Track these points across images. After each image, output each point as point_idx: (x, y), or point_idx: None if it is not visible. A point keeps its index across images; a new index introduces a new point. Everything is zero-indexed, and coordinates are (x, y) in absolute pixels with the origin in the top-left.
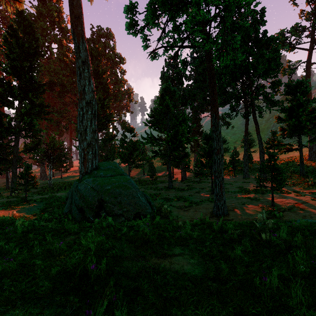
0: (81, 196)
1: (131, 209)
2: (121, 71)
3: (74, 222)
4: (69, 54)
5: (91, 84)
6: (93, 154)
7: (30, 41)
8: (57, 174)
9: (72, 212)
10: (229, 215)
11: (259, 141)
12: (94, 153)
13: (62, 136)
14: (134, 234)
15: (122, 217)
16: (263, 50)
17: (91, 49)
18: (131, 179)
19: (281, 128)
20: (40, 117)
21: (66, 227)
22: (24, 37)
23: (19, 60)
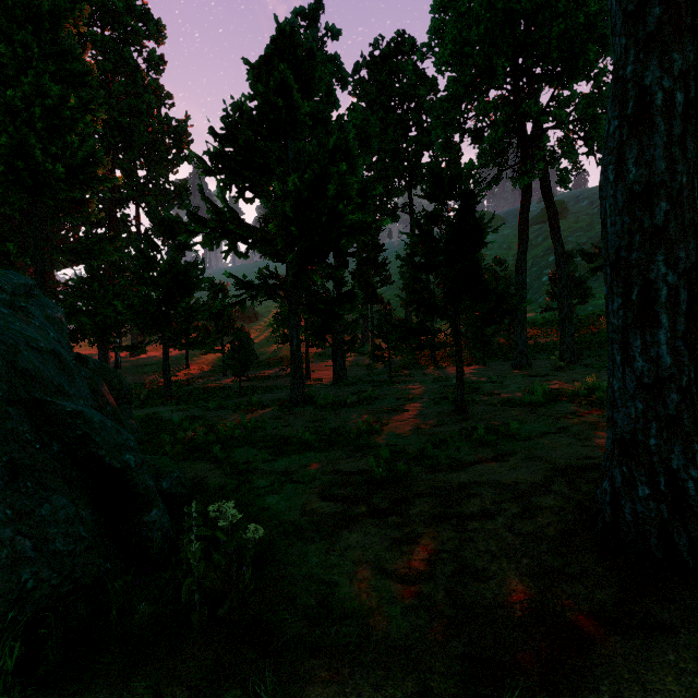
0: None
1: None
2: (151, 59)
3: None
4: None
5: None
6: None
7: None
8: None
9: None
10: None
11: (559, 257)
12: None
13: None
14: None
15: None
16: None
17: None
18: None
19: None
20: None
21: None
22: None
23: None
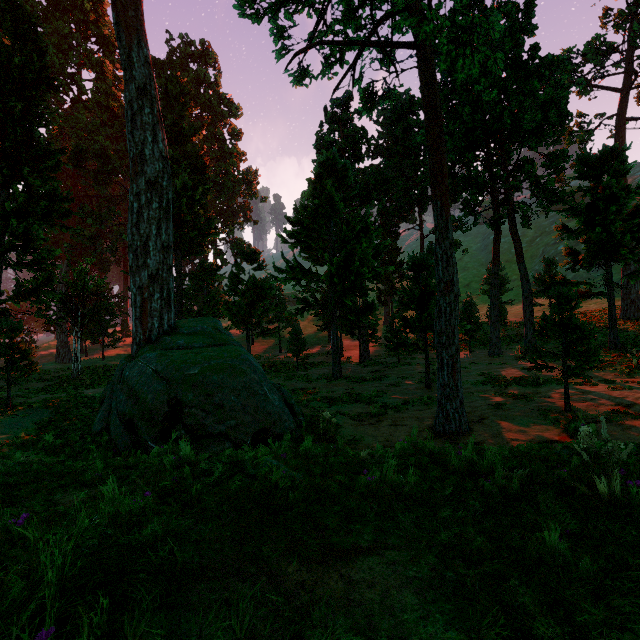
0: (130, 393)
1: (246, 420)
2: (233, 132)
3: (112, 453)
4: (120, 93)
5: (158, 142)
6: (164, 300)
7: (27, 55)
8: (95, 351)
9: (111, 429)
10: (473, 433)
11: (523, 277)
12: (165, 298)
13: (106, 269)
14: (241, 487)
15: (224, 440)
16: (534, 81)
17: (166, 79)
18: (248, 354)
19: (569, 249)
20: (51, 223)
21: (79, 468)
22: (13, 46)
23: (1, 94)
